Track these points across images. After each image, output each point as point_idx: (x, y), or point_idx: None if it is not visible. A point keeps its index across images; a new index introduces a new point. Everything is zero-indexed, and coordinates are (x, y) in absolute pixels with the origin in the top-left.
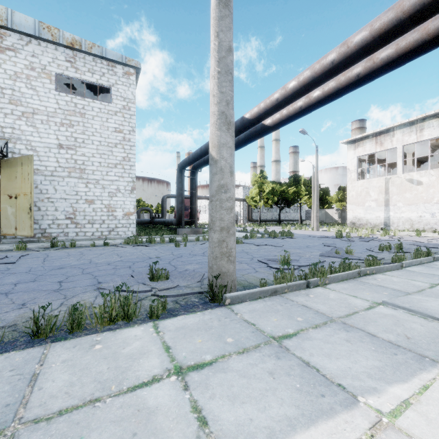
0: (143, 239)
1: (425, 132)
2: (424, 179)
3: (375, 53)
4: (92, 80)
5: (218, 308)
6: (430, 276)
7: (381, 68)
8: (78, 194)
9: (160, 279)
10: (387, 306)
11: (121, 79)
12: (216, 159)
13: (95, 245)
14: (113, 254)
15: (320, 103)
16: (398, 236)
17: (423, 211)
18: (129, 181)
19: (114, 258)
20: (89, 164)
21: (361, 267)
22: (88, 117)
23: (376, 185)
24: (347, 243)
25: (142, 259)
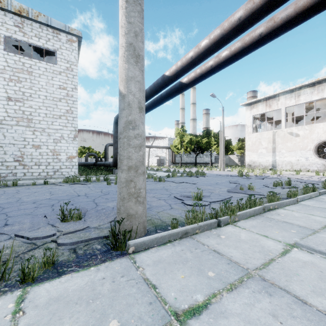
0: (83, 178)
1: (301, 98)
2: (301, 132)
3: (276, 14)
4: (38, 44)
5: (119, 259)
6: (324, 210)
7: (281, 27)
8: (26, 140)
9: (72, 219)
10: (301, 248)
11: (65, 45)
12: (124, 93)
13: (37, 184)
14: (46, 192)
15: (228, 62)
16: (283, 175)
17: (300, 156)
18: (72, 130)
19: (45, 196)
20: (36, 115)
21: (264, 202)
22: (34, 75)
23: (266, 137)
24: (247, 181)
25: (70, 197)
